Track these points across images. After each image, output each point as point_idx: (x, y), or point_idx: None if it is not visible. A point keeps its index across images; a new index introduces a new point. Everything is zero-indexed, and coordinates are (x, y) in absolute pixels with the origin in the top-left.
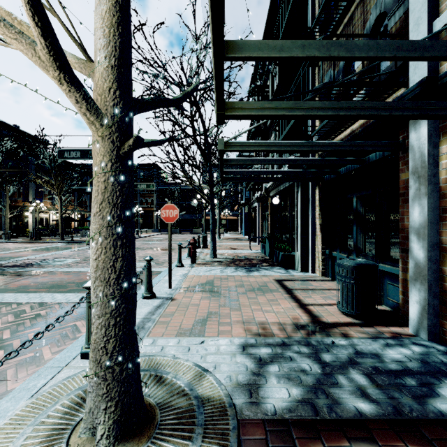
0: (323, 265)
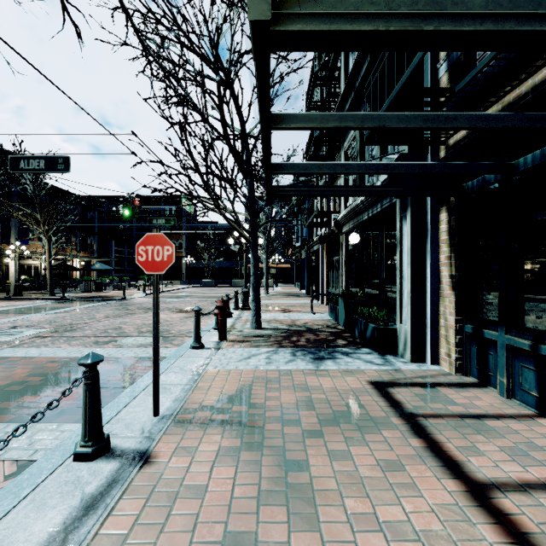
0: (459, 352)
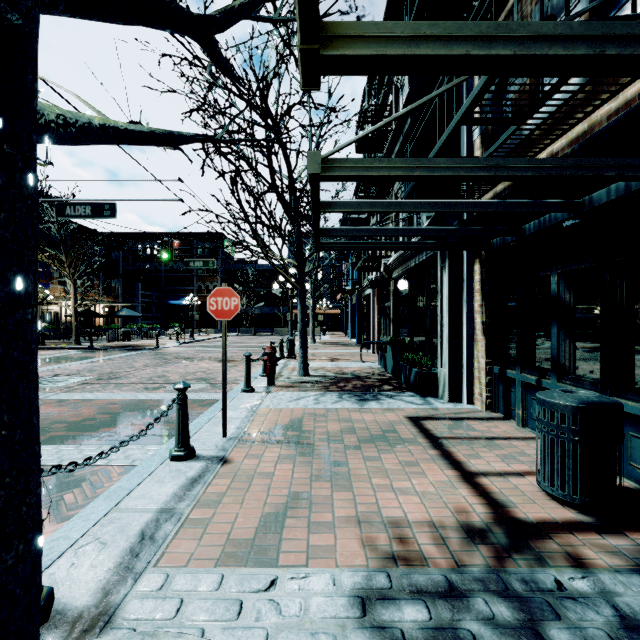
0: (489, 391)
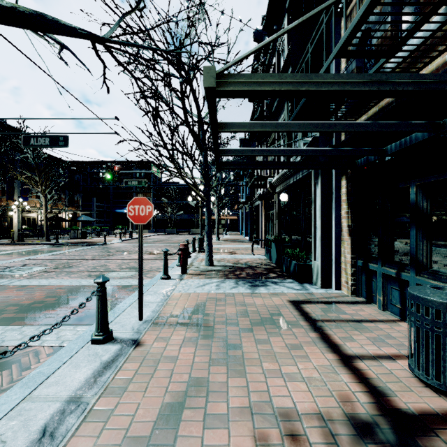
0: (353, 280)
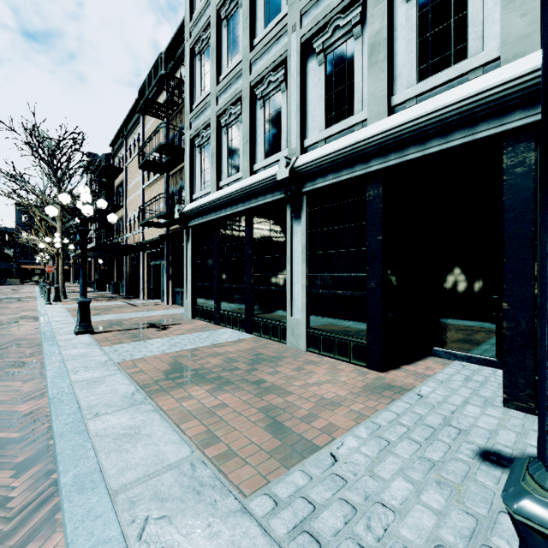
0: None
